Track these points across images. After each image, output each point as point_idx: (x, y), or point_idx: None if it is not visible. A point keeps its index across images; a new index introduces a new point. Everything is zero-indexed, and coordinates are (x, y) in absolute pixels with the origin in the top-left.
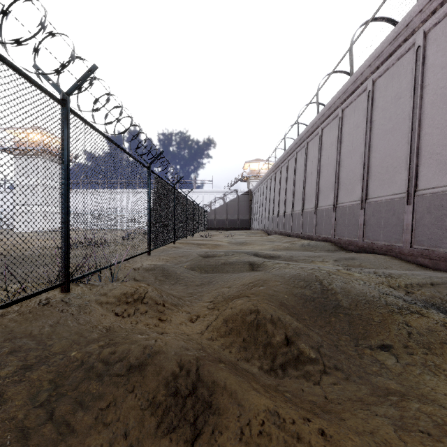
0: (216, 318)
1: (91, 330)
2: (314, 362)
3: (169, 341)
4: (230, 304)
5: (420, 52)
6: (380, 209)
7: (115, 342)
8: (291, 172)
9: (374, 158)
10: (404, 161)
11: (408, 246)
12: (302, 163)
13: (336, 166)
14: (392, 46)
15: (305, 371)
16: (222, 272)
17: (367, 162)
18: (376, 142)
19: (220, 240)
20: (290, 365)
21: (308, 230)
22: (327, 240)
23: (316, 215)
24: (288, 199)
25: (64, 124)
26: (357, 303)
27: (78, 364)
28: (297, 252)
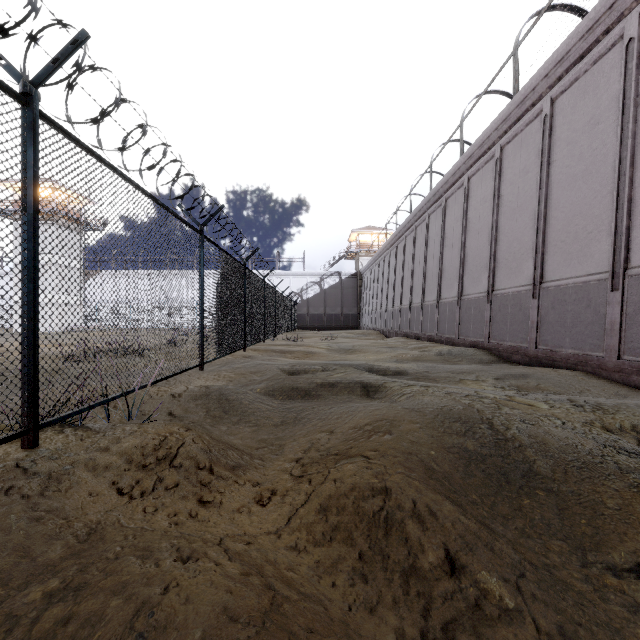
0: (307, 500)
1: (54, 536)
2: (515, 621)
3: (195, 593)
4: (331, 472)
5: (633, 47)
6: (564, 298)
7: (83, 582)
8: (421, 245)
9: (554, 218)
10: (606, 222)
11: (614, 356)
12: (438, 230)
13: (492, 233)
14: (585, 42)
15: None
16: (318, 400)
17: (543, 225)
18: (557, 193)
19: (315, 345)
20: (463, 629)
21: (447, 330)
22: (478, 346)
23: (459, 308)
24: (415, 284)
25: (27, 139)
26: (566, 468)
27: None
28: (434, 365)
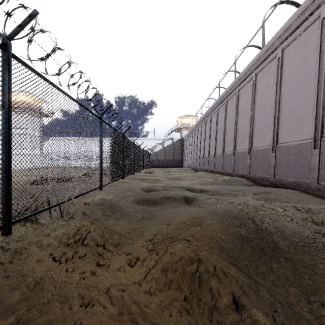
0: (155, 264)
1: (15, 287)
2: None
3: None
4: (169, 248)
5: None
6: (289, 152)
7: (28, 318)
8: (214, 124)
9: (284, 111)
10: (311, 113)
11: (315, 182)
12: (223, 116)
13: (251, 118)
14: (300, 19)
15: None
16: (161, 206)
17: (277, 114)
18: (285, 98)
19: (160, 176)
20: None
21: (227, 168)
22: (244, 176)
23: (234, 157)
24: (211, 144)
25: (5, 68)
26: (295, 246)
27: None
28: (221, 186)
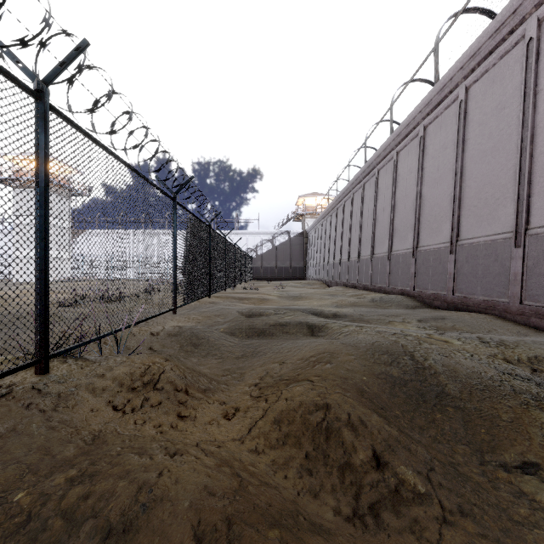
0: (264, 414)
1: (67, 440)
2: (425, 502)
3: (182, 476)
4: (283, 393)
5: (533, 45)
6: (476, 253)
7: (95, 471)
8: (357, 208)
9: (468, 187)
10: (510, 191)
11: (516, 302)
12: (372, 196)
13: (417, 199)
14: (494, 40)
15: (412, 520)
16: (271, 338)
17: (459, 193)
18: (470, 166)
19: (268, 293)
20: (385, 507)
21: (379, 280)
22: (405, 293)
23: (389, 261)
24: (353, 241)
25: (40, 127)
26: (471, 390)
27: (20, 522)
28: (368, 309)
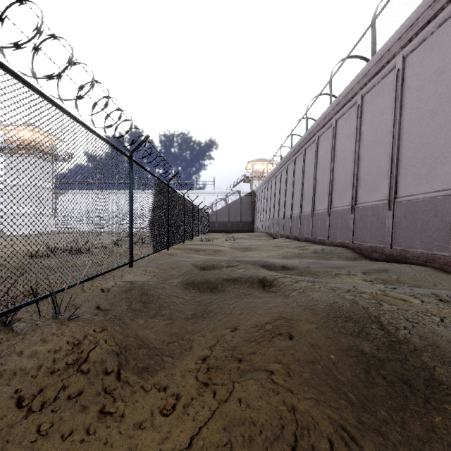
0: (210, 420)
1: None
2: None
3: None
4: (236, 385)
5: None
6: (415, 209)
7: None
8: (299, 171)
9: (406, 148)
10: (450, 150)
11: None
12: (312, 159)
13: (355, 161)
14: (432, 10)
15: None
16: (223, 293)
17: (396, 154)
18: (408, 129)
19: (221, 245)
20: None
21: (319, 233)
22: (344, 246)
23: (329, 217)
24: (295, 199)
25: None
26: None
27: None
28: (312, 260)
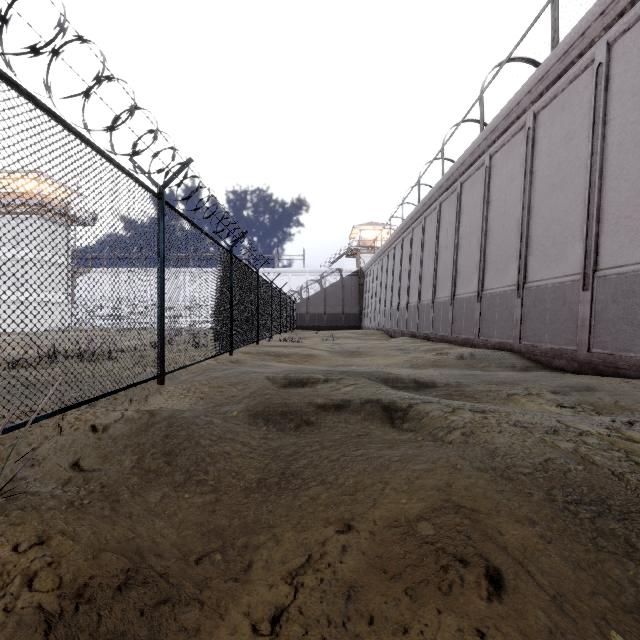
0: None
1: None
2: None
3: None
4: None
5: None
6: (633, 288)
7: None
8: (431, 236)
9: (614, 190)
10: None
11: None
12: (452, 218)
13: (523, 216)
14: None
15: None
16: (319, 432)
17: (597, 199)
18: (617, 158)
19: (315, 347)
20: None
21: (464, 329)
22: (505, 348)
23: (479, 304)
24: (424, 279)
25: None
26: None
27: None
28: (460, 371)
